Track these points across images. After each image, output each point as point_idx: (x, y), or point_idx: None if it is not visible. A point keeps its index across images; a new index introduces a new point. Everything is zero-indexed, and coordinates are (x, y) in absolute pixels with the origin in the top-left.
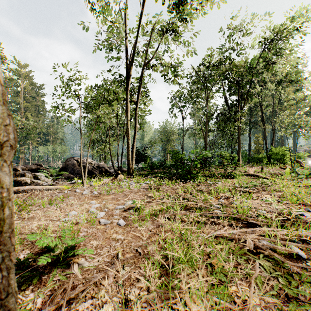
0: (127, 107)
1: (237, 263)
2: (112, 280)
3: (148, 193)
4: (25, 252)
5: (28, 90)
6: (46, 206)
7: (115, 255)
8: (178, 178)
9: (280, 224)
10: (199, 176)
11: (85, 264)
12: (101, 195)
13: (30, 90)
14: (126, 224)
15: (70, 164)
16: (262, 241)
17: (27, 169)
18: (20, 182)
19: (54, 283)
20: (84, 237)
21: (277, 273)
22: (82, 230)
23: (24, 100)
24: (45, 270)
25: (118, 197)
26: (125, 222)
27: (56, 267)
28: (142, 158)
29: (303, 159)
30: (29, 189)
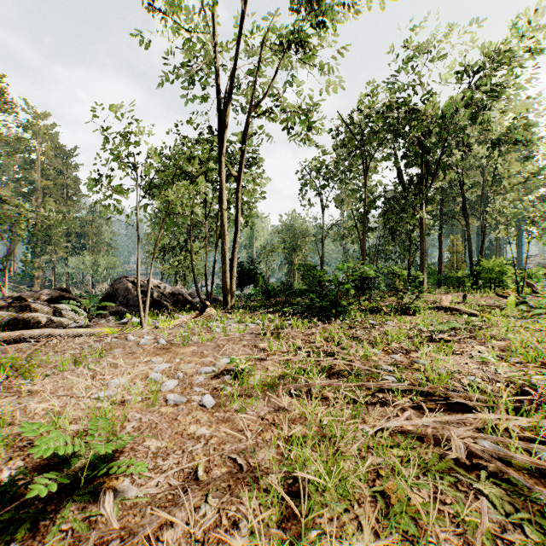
0: (222, 186)
1: (436, 490)
2: (180, 530)
3: (260, 342)
4: (15, 465)
5: (50, 158)
6: (70, 367)
7: (191, 471)
8: (314, 313)
9: (512, 406)
10: (352, 310)
11: (129, 492)
12: (173, 346)
13: (54, 158)
14: (217, 405)
15: (120, 289)
16: (480, 442)
17: (43, 298)
18: (27, 322)
19: (62, 536)
20: (134, 432)
21: (520, 515)
22: (131, 416)
23: (42, 176)
24: (48, 505)
25: (205, 350)
26: (215, 400)
27: (70, 500)
28: (249, 277)
29: (537, 279)
30: (43, 334)
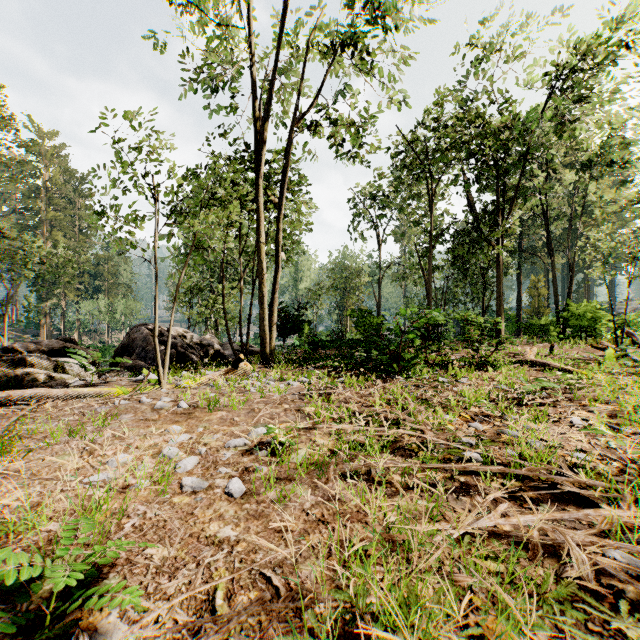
0: (260, 214)
1: (556, 630)
2: None
3: (306, 405)
4: None
5: (59, 185)
6: (63, 439)
7: (207, 597)
8: (372, 369)
9: None
10: (417, 364)
11: (115, 634)
12: (196, 411)
13: (63, 185)
14: (247, 493)
15: (138, 340)
16: (607, 551)
17: (42, 350)
18: (21, 380)
19: None
20: (134, 534)
21: None
22: (133, 509)
23: (49, 206)
24: None
25: (236, 416)
26: (245, 485)
27: None
28: (292, 325)
29: (636, 327)
30: (36, 395)
